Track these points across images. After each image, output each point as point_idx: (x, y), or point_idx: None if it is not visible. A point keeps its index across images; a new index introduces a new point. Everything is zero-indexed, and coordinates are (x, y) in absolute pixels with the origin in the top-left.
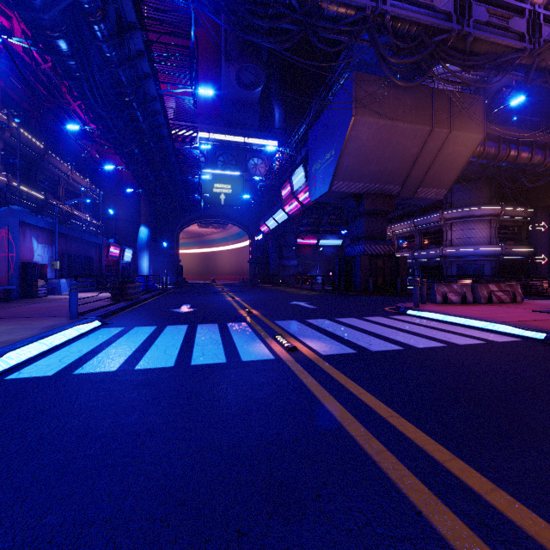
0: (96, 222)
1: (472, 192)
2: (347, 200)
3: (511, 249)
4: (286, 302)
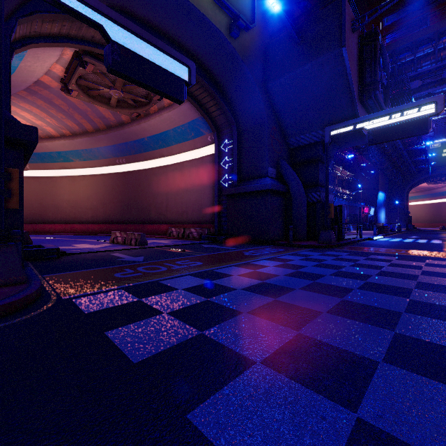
0: (351, 193)
1: None
2: None
3: None
4: None
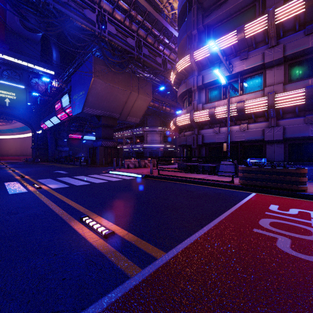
0: None
1: (154, 120)
2: (93, 118)
3: (168, 146)
4: (51, 171)
